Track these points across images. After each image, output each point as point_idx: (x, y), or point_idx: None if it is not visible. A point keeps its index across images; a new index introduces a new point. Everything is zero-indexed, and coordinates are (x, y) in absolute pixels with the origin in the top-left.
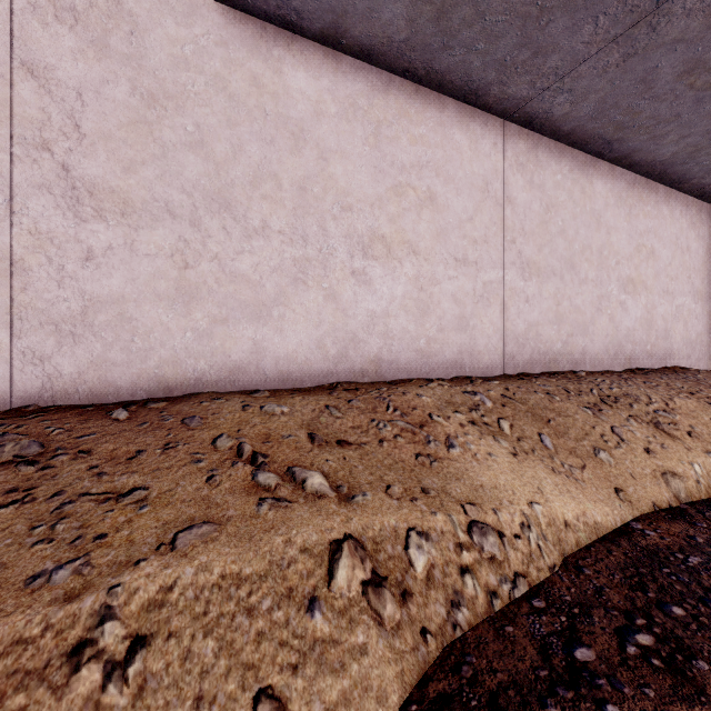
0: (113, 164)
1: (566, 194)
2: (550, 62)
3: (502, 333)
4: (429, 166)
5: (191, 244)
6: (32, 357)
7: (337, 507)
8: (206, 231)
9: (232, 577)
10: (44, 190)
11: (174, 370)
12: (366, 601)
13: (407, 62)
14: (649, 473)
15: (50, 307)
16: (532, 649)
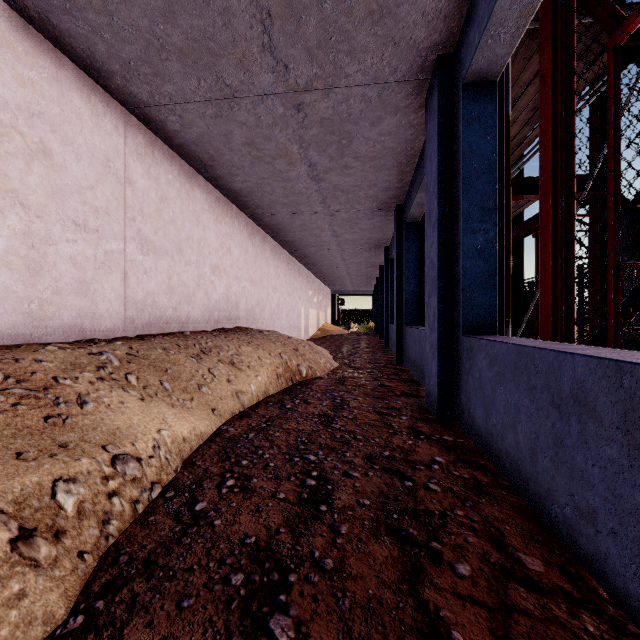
0: None
1: (176, 192)
2: (167, 88)
3: (124, 299)
4: (42, 117)
5: None
6: None
7: None
8: None
9: None
10: None
11: None
12: (17, 555)
13: None
14: (230, 395)
15: None
16: (169, 520)
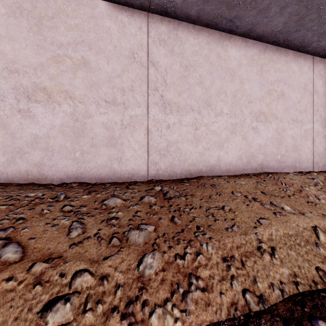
0: (175, 93)
1: None
2: None
3: (312, 152)
4: (281, 80)
5: (198, 120)
6: (153, 162)
7: (302, 216)
8: (202, 115)
9: (287, 234)
10: (156, 104)
11: (193, 167)
12: None
13: (276, 38)
14: None
15: (158, 145)
16: None
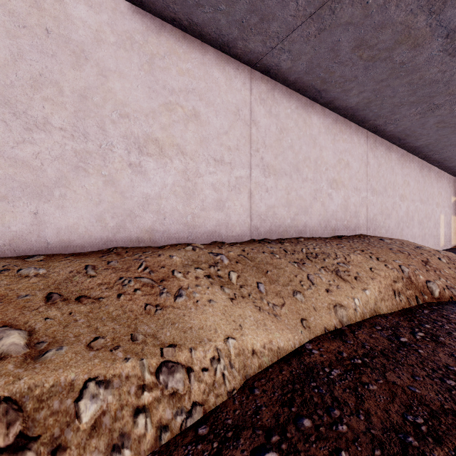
0: None
1: (293, 123)
2: (272, 28)
3: (249, 212)
4: (194, 92)
5: None
6: None
7: (15, 367)
8: None
9: None
10: None
11: None
12: None
13: (172, 13)
14: (326, 306)
15: None
16: None
